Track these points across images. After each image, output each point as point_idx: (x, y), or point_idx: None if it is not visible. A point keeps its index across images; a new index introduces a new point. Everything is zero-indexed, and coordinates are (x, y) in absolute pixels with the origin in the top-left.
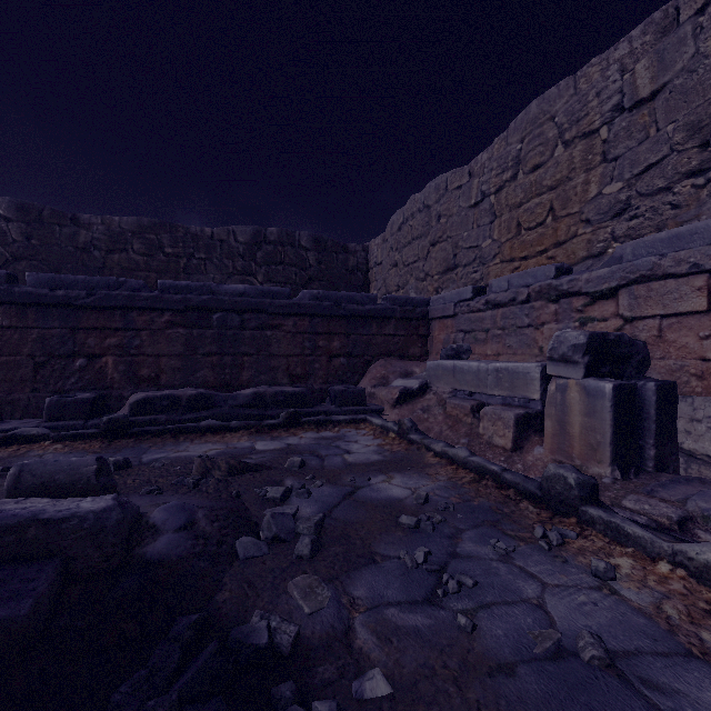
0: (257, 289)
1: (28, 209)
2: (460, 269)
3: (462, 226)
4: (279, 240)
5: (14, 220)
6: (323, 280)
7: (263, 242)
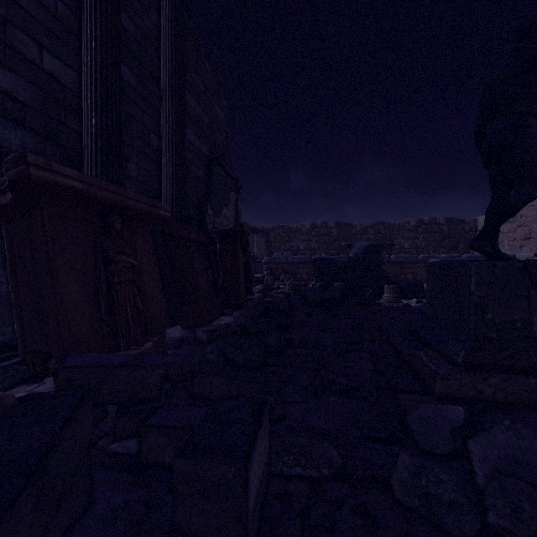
0: (449, 255)
1: (338, 224)
2: (532, 240)
3: (533, 222)
4: (429, 222)
5: (334, 228)
6: (451, 238)
7: (421, 224)
